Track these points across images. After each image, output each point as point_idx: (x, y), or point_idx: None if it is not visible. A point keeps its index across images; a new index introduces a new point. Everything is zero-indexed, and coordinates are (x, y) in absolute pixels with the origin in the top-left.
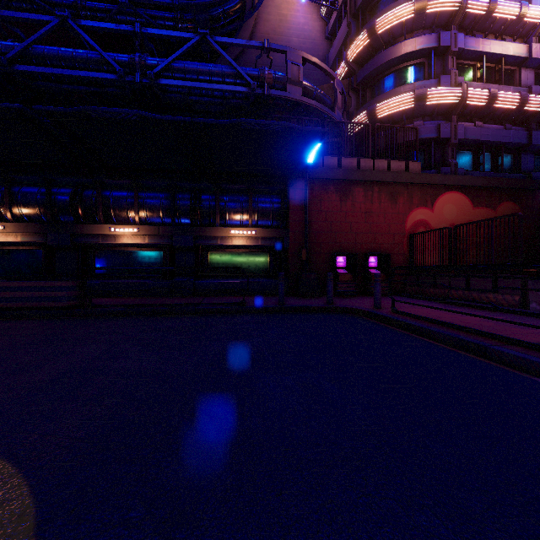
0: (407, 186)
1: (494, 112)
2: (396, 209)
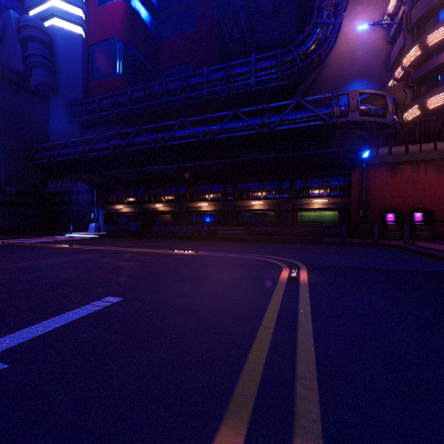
0: None
1: None
2: (441, 178)
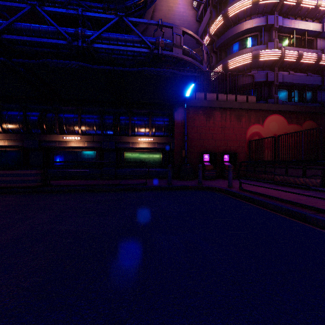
0: (247, 111)
1: (300, 65)
2: (240, 125)
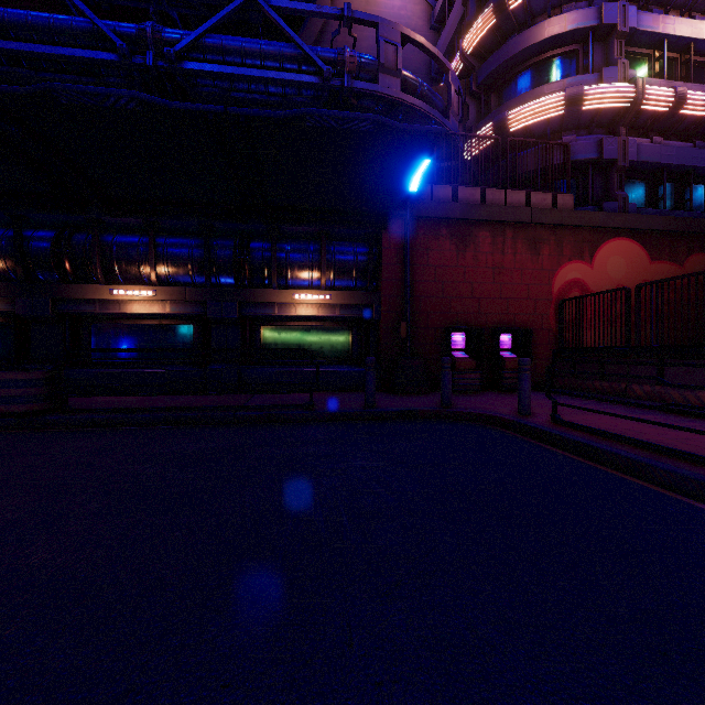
0: (554, 230)
1: (680, 122)
2: (538, 263)
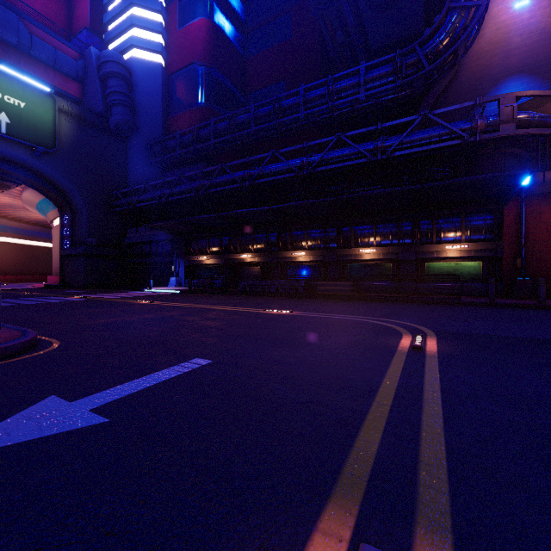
0: None
1: None
2: None
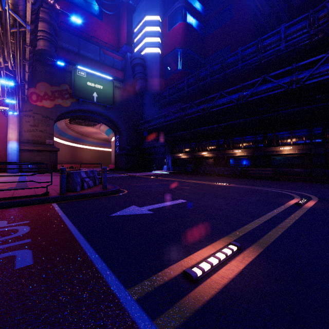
0: None
1: None
2: None
